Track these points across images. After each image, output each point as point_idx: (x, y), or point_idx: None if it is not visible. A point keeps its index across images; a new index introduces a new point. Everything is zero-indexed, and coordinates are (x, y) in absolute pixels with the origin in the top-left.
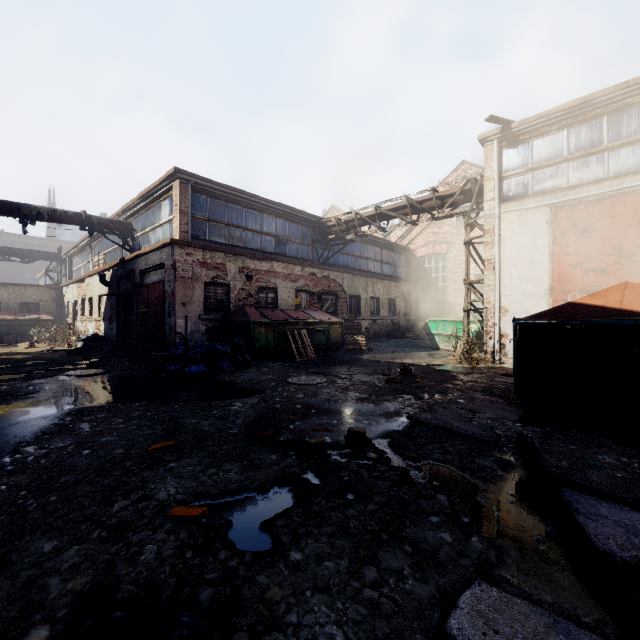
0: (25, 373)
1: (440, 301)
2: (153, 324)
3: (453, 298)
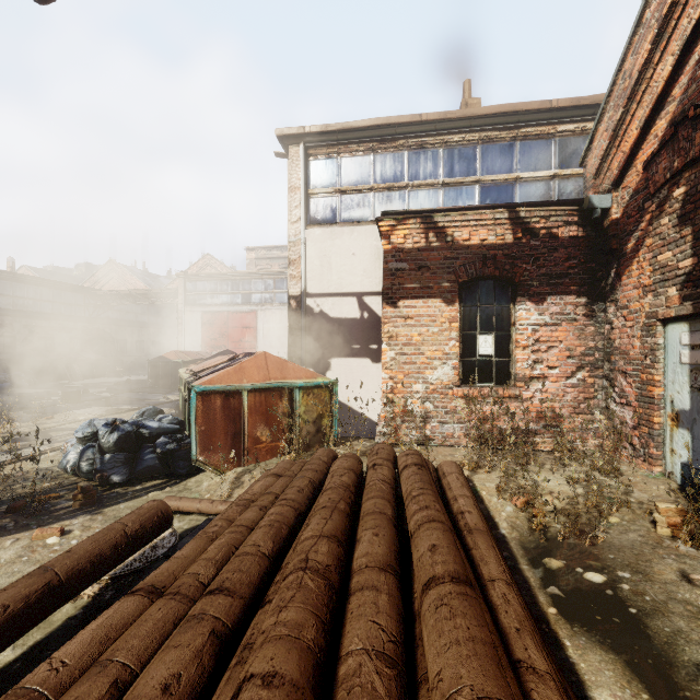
0: None
1: None
2: None
3: None
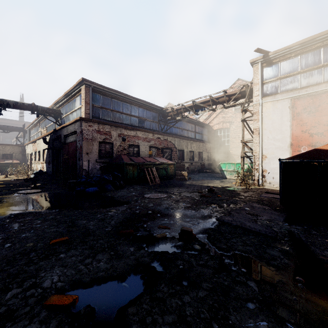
0: None
1: (226, 153)
2: (71, 164)
3: (233, 151)
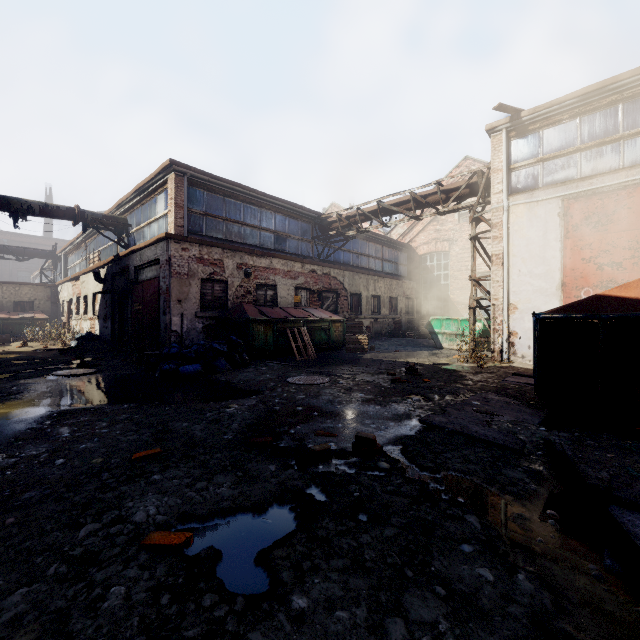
0: (12, 373)
1: (442, 300)
2: (148, 322)
3: (456, 296)
